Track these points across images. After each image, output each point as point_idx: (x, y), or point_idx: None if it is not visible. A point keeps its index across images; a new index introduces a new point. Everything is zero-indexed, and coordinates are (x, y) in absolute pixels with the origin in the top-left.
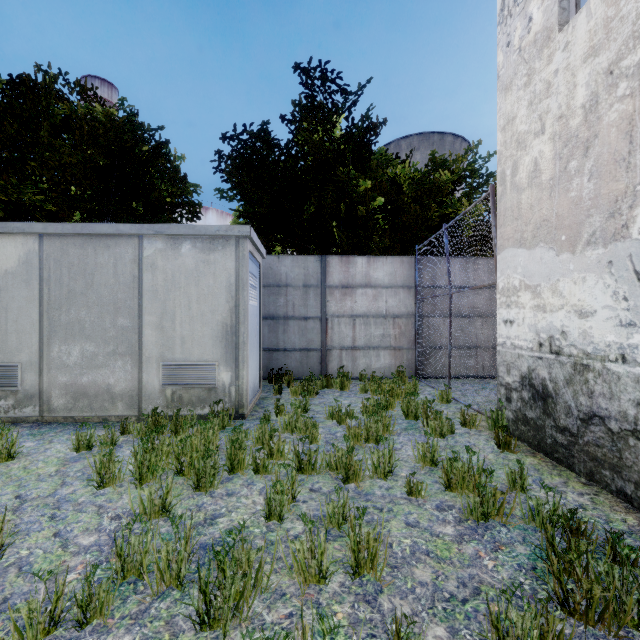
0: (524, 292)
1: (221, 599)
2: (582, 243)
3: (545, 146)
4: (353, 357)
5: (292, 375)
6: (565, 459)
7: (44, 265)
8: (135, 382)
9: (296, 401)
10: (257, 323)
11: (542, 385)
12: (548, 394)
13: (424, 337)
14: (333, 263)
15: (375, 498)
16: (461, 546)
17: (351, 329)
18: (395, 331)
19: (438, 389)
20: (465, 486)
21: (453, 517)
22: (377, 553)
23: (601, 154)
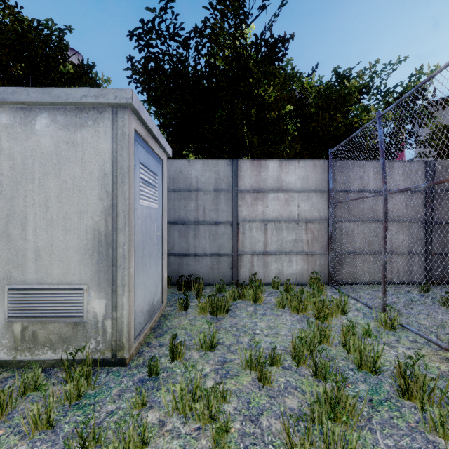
0: None
1: None
2: None
3: None
4: (264, 262)
5: (202, 282)
6: None
7: None
8: None
9: (200, 334)
10: (158, 228)
11: None
12: None
13: (337, 242)
14: (244, 167)
15: None
16: None
17: (262, 234)
18: (307, 236)
19: (378, 311)
20: None
21: None
22: None
23: None
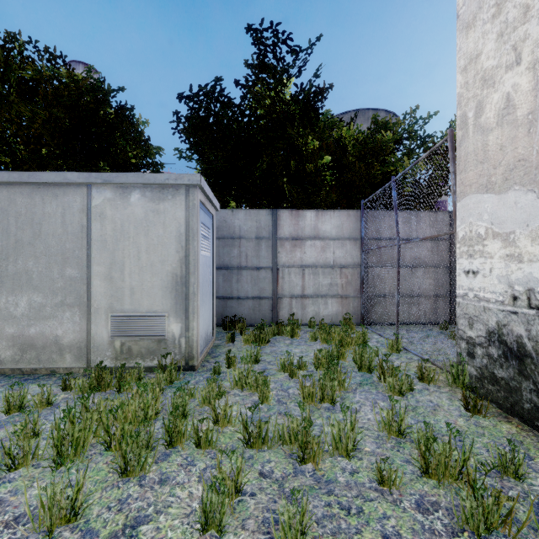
0: (492, 240)
1: None
2: None
3: (521, 78)
4: (302, 305)
5: (245, 322)
6: None
7: None
8: (83, 333)
9: (247, 352)
10: (210, 273)
11: (517, 343)
12: (526, 353)
13: (369, 286)
14: (284, 216)
15: (339, 489)
16: None
17: (300, 278)
18: (342, 280)
19: (388, 338)
20: (448, 473)
21: (442, 525)
22: None
23: None
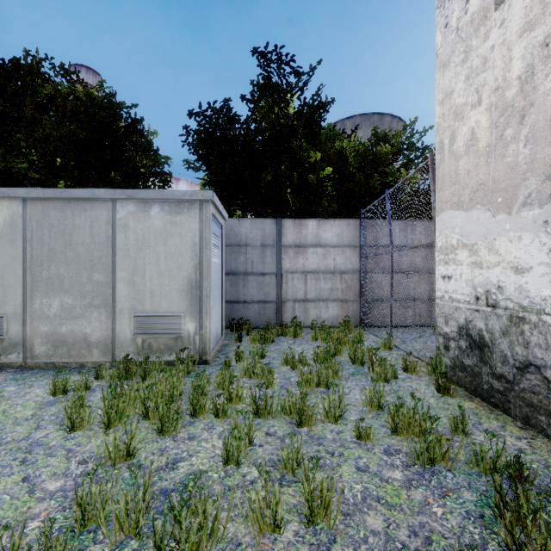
0: (461, 250)
1: (177, 550)
2: (518, 204)
3: (482, 116)
4: (305, 308)
5: (251, 324)
6: (501, 404)
7: (27, 226)
8: (109, 331)
9: (254, 348)
10: (219, 278)
11: (479, 335)
12: (485, 344)
13: (368, 291)
14: (287, 225)
15: (327, 442)
16: (410, 492)
17: (303, 283)
18: (342, 285)
19: (381, 337)
20: (410, 431)
21: (401, 462)
22: (330, 502)
23: (537, 121)
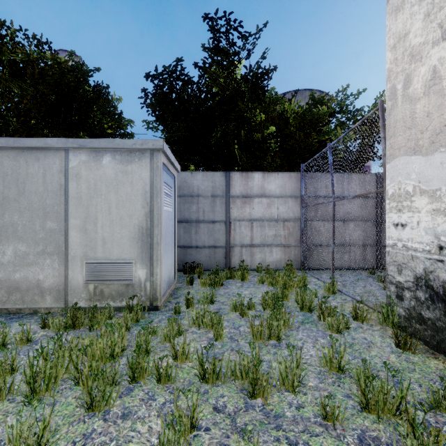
0: (419, 197)
1: None
2: None
3: None
4: (251, 253)
5: (202, 267)
6: None
7: None
8: (62, 278)
9: (204, 294)
10: (172, 226)
11: (443, 287)
12: None
13: (308, 237)
14: (235, 178)
15: (286, 424)
16: None
17: (249, 230)
18: (285, 232)
19: (325, 282)
20: (386, 409)
21: None
22: None
23: None
